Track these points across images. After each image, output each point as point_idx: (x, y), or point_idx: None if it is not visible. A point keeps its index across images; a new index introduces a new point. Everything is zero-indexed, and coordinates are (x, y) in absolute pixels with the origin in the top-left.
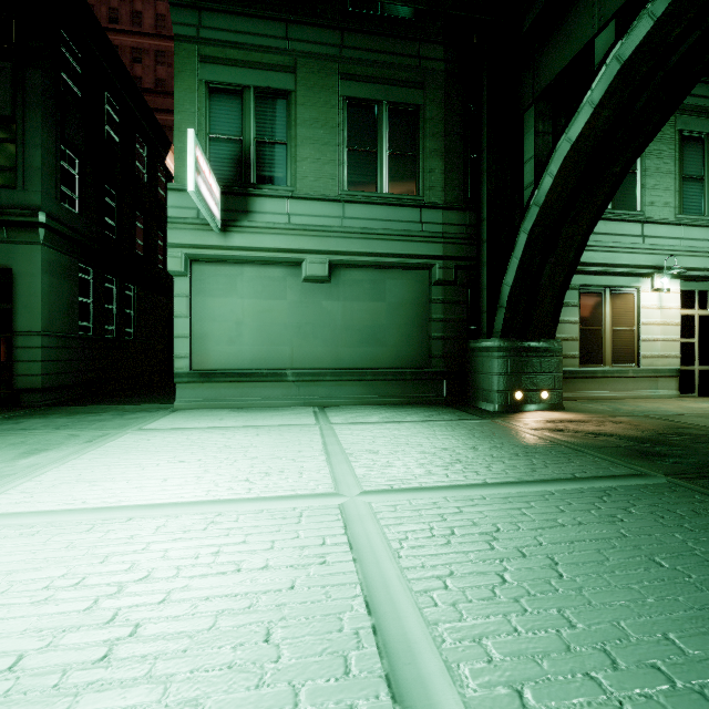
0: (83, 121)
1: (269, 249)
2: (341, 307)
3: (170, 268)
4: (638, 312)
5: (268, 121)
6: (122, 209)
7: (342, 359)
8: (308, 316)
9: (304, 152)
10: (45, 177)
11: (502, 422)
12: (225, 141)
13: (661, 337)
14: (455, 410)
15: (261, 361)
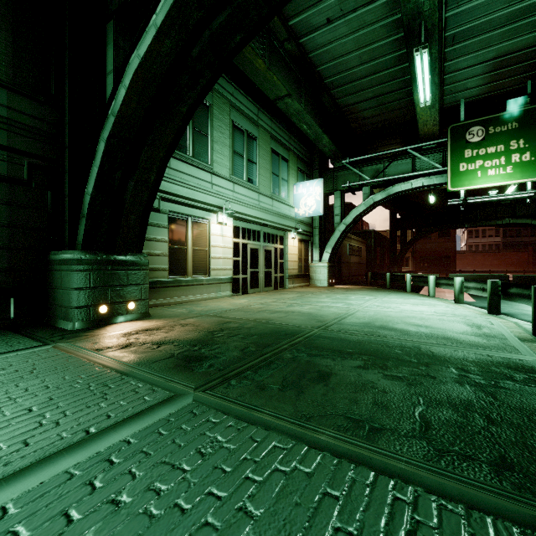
0: None
1: None
2: None
3: None
4: (209, 238)
5: None
6: None
7: None
8: None
9: None
10: None
11: (66, 346)
12: None
13: (223, 256)
14: (16, 336)
15: None
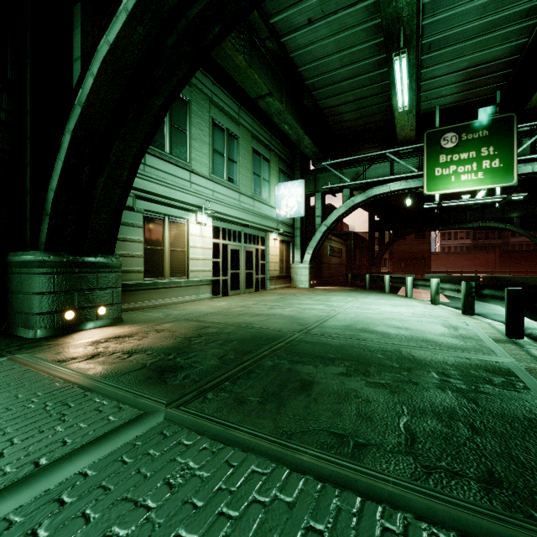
0: None
1: None
2: None
3: None
4: (188, 238)
5: None
6: None
7: None
8: None
9: None
10: None
11: (24, 357)
12: None
13: (202, 257)
14: None
15: None
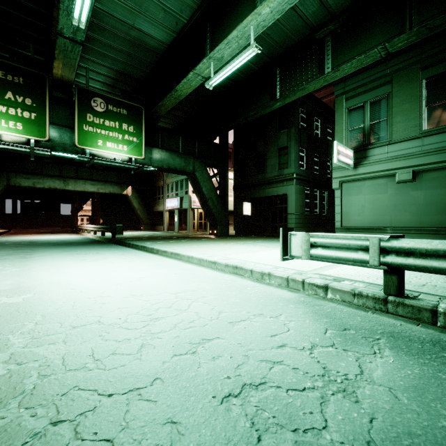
0: (306, 135)
1: (376, 171)
2: (423, 194)
3: (333, 187)
4: None
5: (376, 112)
6: (321, 161)
7: (424, 222)
8: (400, 200)
9: (396, 119)
10: (295, 162)
11: None
12: (355, 129)
13: None
14: None
15: (374, 223)
